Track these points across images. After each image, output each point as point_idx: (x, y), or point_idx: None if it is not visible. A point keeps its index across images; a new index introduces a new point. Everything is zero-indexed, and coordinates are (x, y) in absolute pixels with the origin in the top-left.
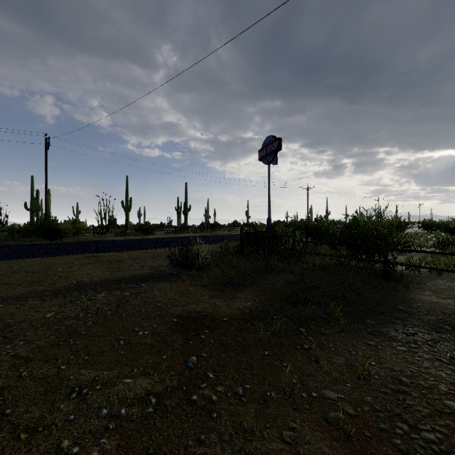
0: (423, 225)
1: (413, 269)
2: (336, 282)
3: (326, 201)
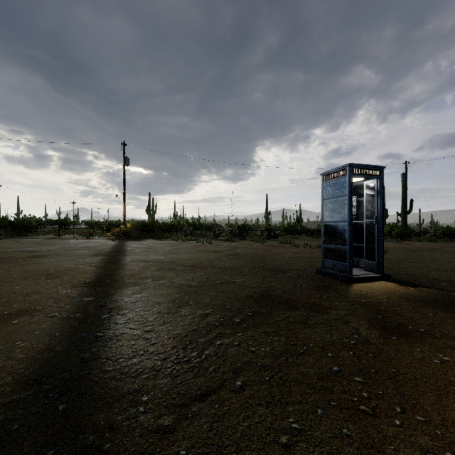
0: (87, 223)
1: (35, 234)
2: (4, 237)
3: (18, 200)
